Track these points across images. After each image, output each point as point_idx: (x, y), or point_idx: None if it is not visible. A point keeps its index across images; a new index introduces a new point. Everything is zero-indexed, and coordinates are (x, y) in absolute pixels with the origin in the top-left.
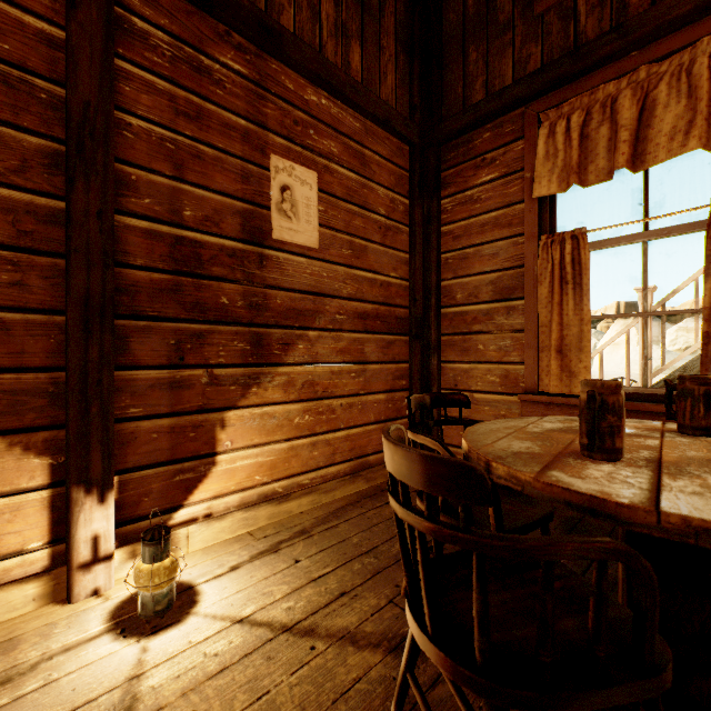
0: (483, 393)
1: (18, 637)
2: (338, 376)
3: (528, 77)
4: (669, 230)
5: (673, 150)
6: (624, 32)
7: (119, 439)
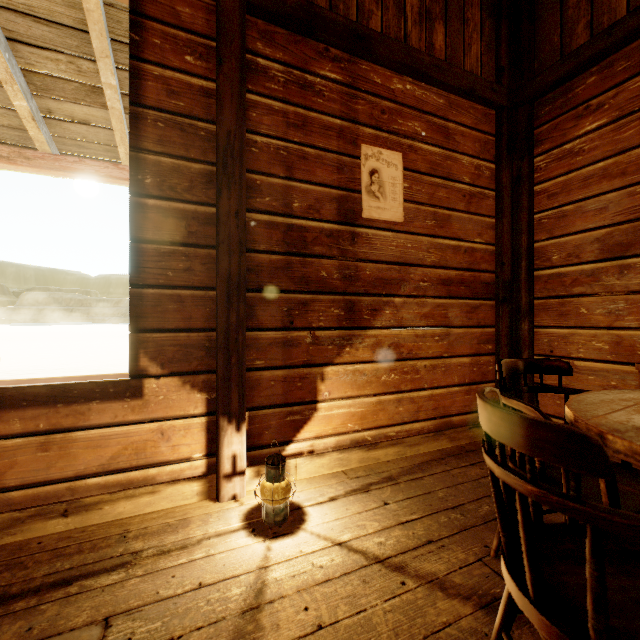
0: (587, 361)
1: (189, 518)
2: (421, 339)
3: None
4: None
5: None
6: None
7: (248, 384)
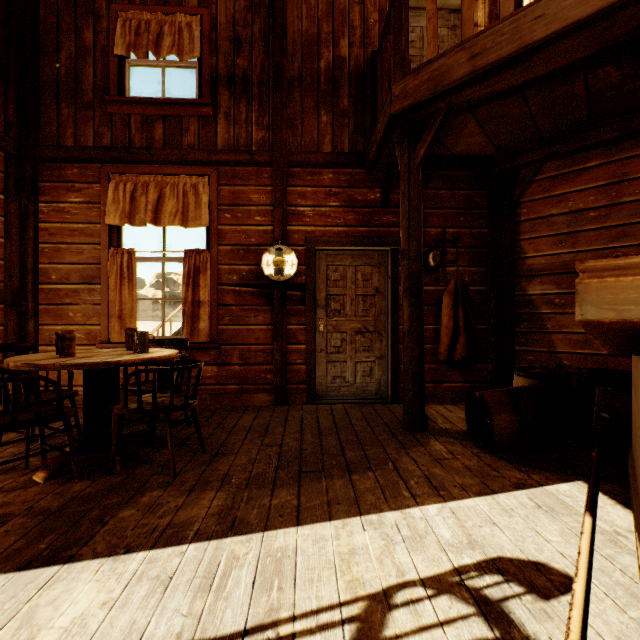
0: None
1: None
2: None
3: (102, 148)
4: (172, 259)
5: (170, 222)
6: (151, 153)
7: None
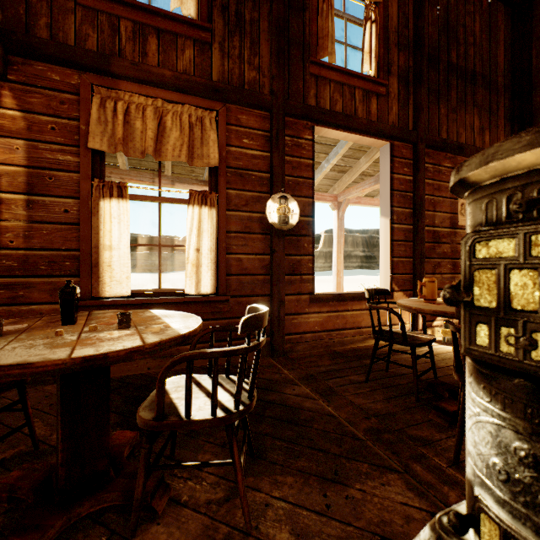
0: None
1: None
2: None
3: None
4: None
5: None
6: None
7: None
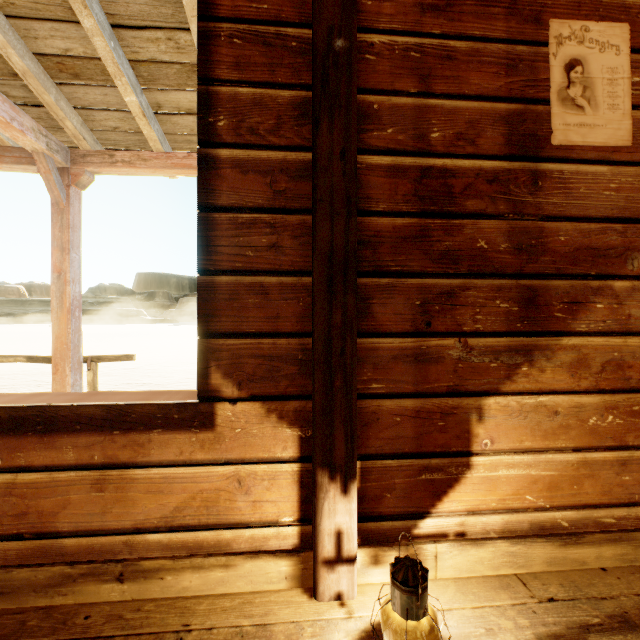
0: None
1: (270, 626)
2: None
3: None
4: None
5: None
6: None
7: (360, 418)
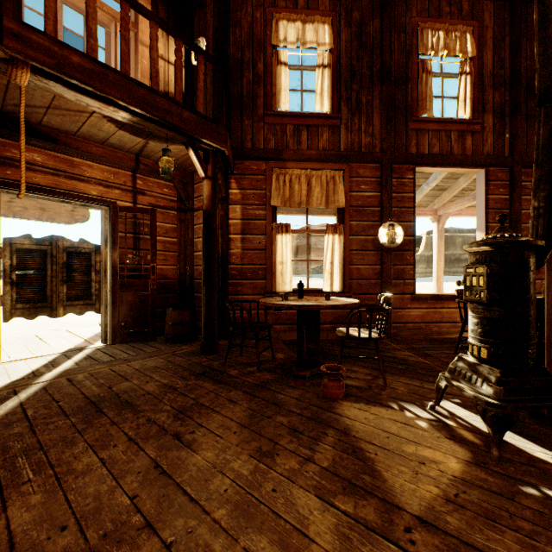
0: None
1: None
2: None
3: None
4: None
5: None
6: None
7: None
